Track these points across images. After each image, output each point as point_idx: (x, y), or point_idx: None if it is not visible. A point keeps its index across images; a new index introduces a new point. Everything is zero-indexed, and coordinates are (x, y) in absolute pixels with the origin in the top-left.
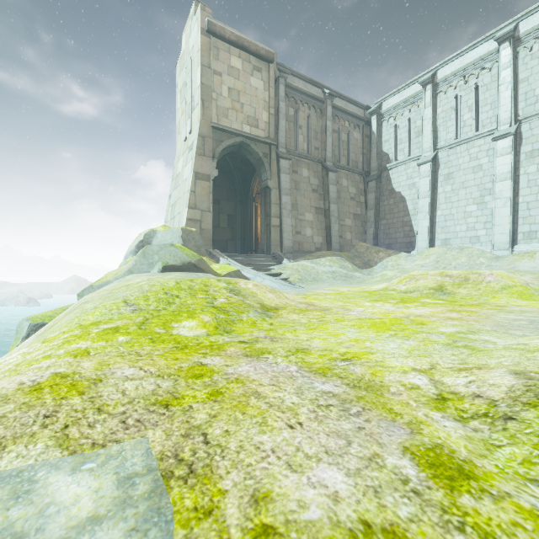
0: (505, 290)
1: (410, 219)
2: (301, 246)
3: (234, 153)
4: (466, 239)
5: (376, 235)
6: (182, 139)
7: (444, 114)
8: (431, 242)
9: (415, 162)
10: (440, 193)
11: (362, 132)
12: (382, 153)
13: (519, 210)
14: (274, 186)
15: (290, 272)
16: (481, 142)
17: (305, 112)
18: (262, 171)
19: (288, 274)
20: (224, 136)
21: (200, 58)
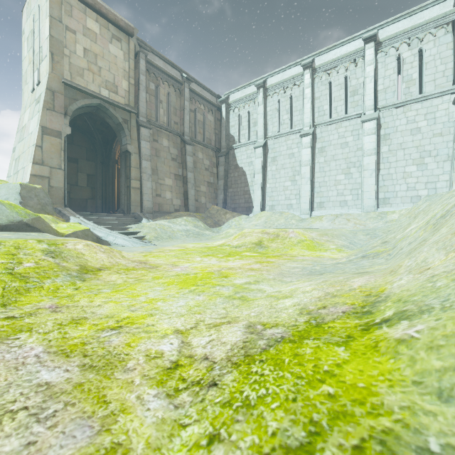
0: (300, 243)
1: (249, 189)
2: (161, 207)
3: (93, 115)
4: (284, 206)
5: (225, 200)
6: (29, 90)
7: (271, 113)
8: (263, 208)
9: (253, 145)
10: (269, 171)
11: (215, 116)
12: (230, 135)
13: (315, 187)
14: (135, 151)
15: (148, 230)
16: (294, 137)
17: (165, 89)
18: (122, 135)
19: (145, 233)
20: (79, 94)
21: (48, 8)
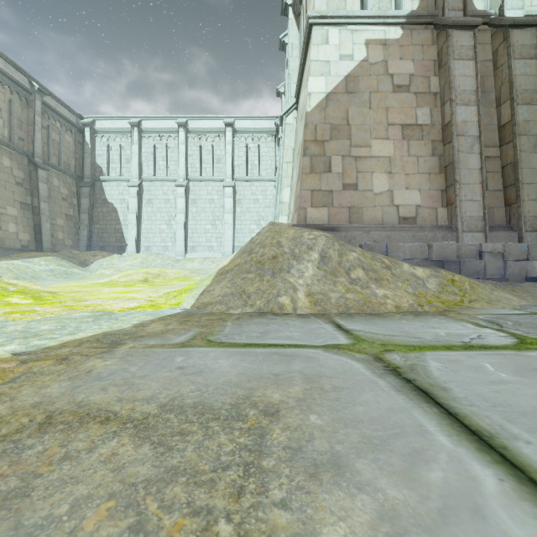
0: (176, 278)
1: (122, 227)
2: (3, 242)
3: None
4: (161, 248)
5: (90, 237)
6: None
7: (147, 155)
8: (138, 248)
9: (126, 182)
10: (144, 212)
11: (75, 137)
12: (96, 165)
13: (188, 232)
14: None
15: (0, 271)
16: (169, 184)
17: (6, 95)
18: None
19: None
20: None
21: None
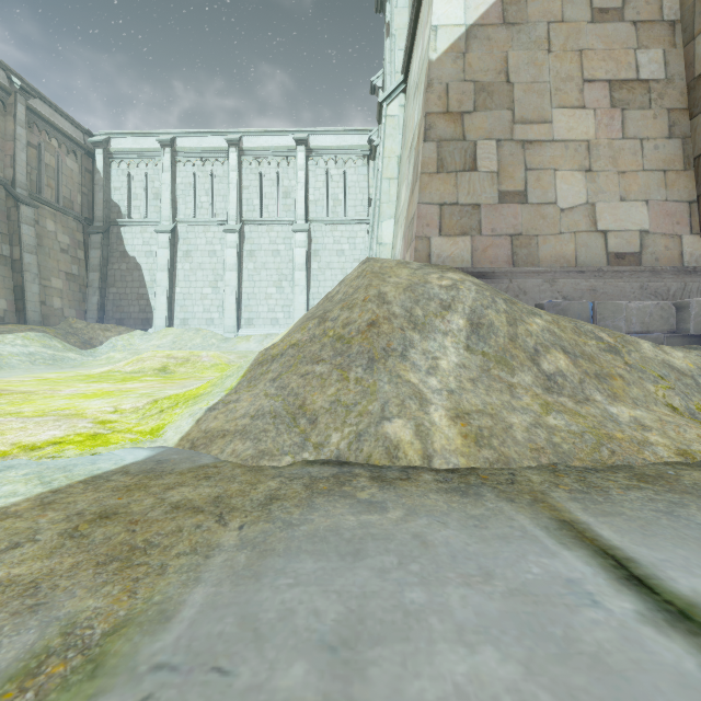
0: (214, 366)
1: (147, 292)
2: None
3: None
4: (203, 321)
5: (102, 306)
6: None
7: (184, 187)
8: (170, 321)
9: (153, 227)
10: (180, 269)
11: (81, 163)
12: (112, 202)
13: (243, 299)
14: None
15: None
16: (216, 229)
17: None
18: None
19: None
20: None
21: None
